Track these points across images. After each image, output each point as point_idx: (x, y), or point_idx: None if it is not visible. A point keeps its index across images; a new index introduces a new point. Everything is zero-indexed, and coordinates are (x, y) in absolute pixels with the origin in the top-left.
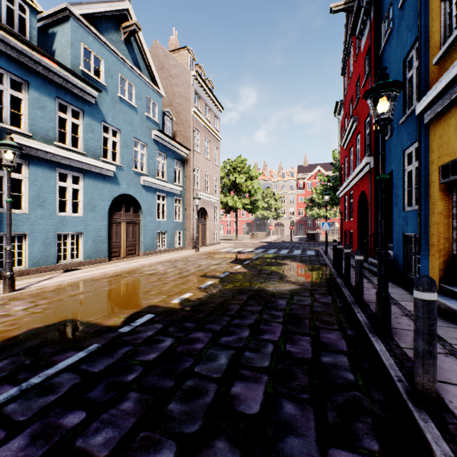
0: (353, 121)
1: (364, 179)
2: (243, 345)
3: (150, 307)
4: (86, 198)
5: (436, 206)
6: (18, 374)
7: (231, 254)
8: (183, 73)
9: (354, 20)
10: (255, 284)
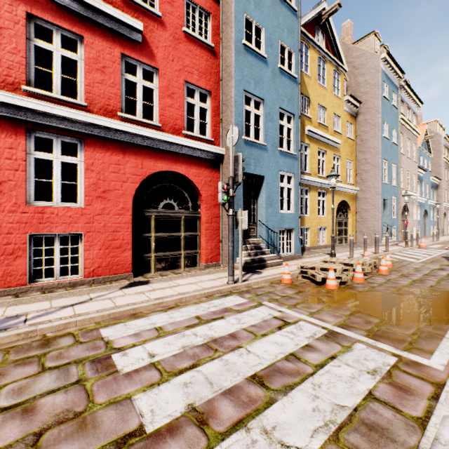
0: None
1: None
2: None
3: None
4: (420, 213)
5: None
6: None
7: None
8: (434, 136)
9: None
10: None
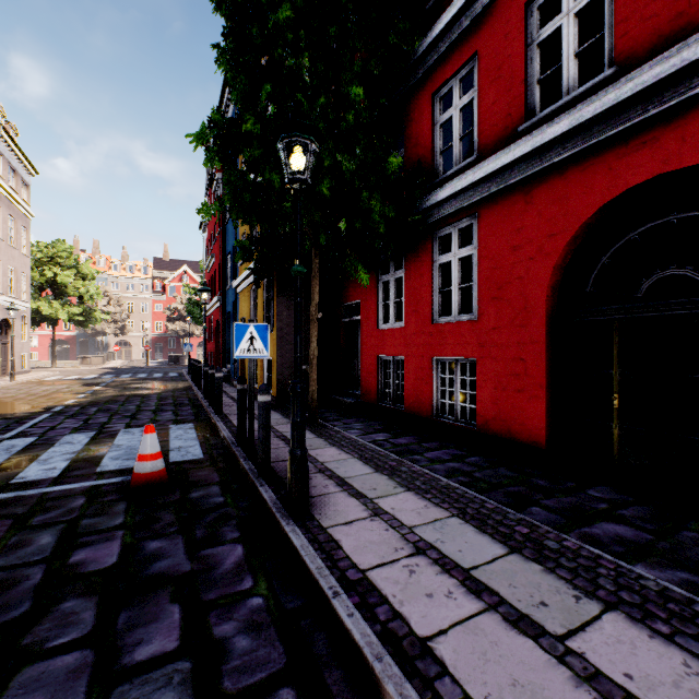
0: (213, 257)
1: (219, 310)
2: (139, 404)
3: (52, 406)
4: None
5: None
6: (24, 420)
7: (72, 381)
8: None
9: (211, 180)
10: (128, 393)
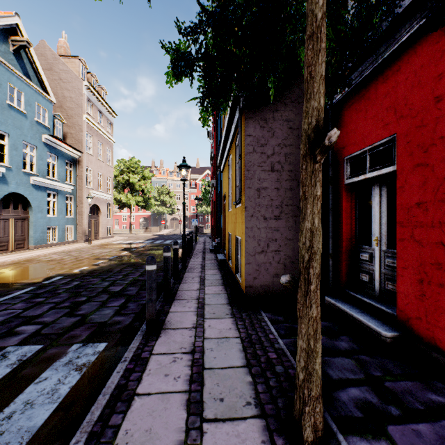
0: (211, 152)
1: (214, 192)
2: (117, 280)
3: (58, 274)
4: None
5: (223, 214)
6: None
7: (122, 245)
8: (75, 80)
9: None
10: (134, 260)
